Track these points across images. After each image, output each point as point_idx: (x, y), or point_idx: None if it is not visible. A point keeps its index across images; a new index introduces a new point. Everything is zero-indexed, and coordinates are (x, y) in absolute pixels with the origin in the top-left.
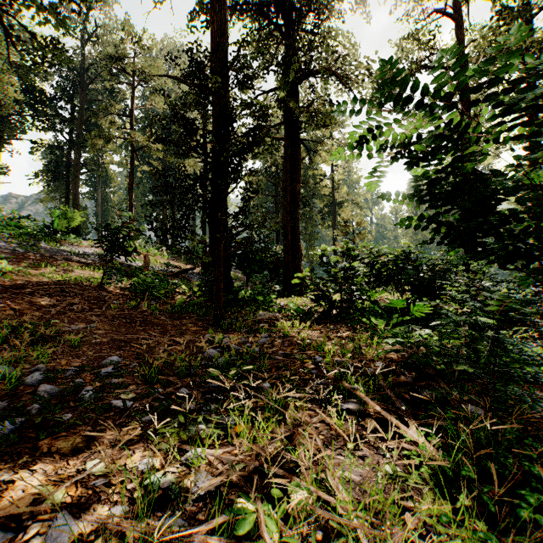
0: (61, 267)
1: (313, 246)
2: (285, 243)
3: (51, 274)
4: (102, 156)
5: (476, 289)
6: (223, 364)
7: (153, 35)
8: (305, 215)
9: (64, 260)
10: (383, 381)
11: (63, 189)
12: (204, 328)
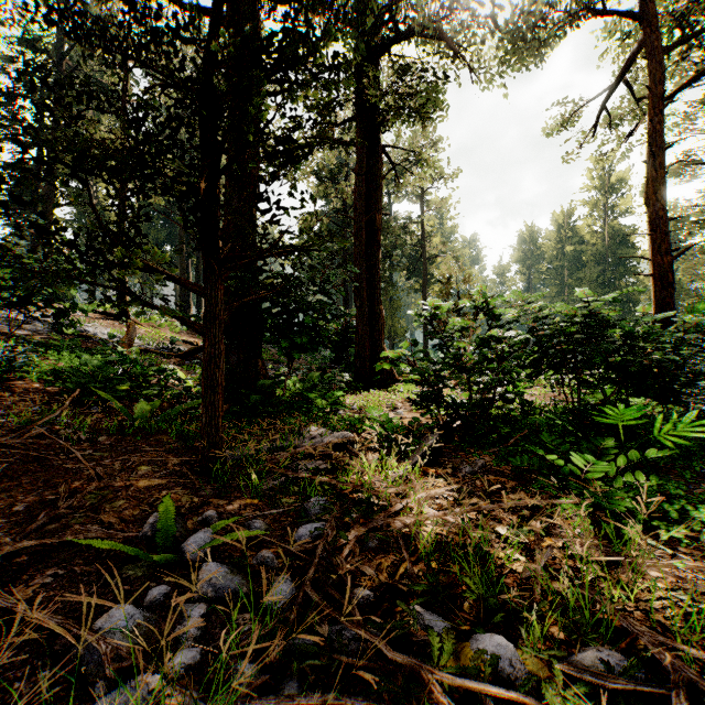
0: None
1: (395, 317)
2: (358, 306)
3: None
4: (94, 187)
5: None
6: None
7: None
8: (384, 272)
9: None
10: None
11: None
12: (173, 480)
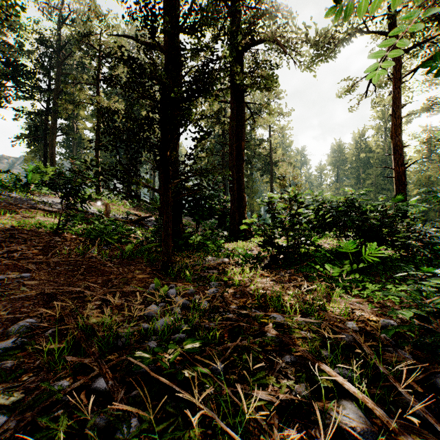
0: (23, 214)
1: (253, 198)
2: (231, 194)
3: (9, 220)
4: (76, 123)
5: (418, 235)
6: (164, 328)
7: (117, 14)
8: (247, 172)
9: (28, 208)
10: (380, 364)
11: (42, 150)
12: (152, 276)
